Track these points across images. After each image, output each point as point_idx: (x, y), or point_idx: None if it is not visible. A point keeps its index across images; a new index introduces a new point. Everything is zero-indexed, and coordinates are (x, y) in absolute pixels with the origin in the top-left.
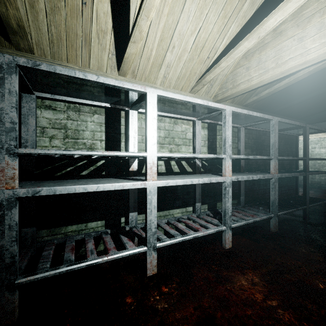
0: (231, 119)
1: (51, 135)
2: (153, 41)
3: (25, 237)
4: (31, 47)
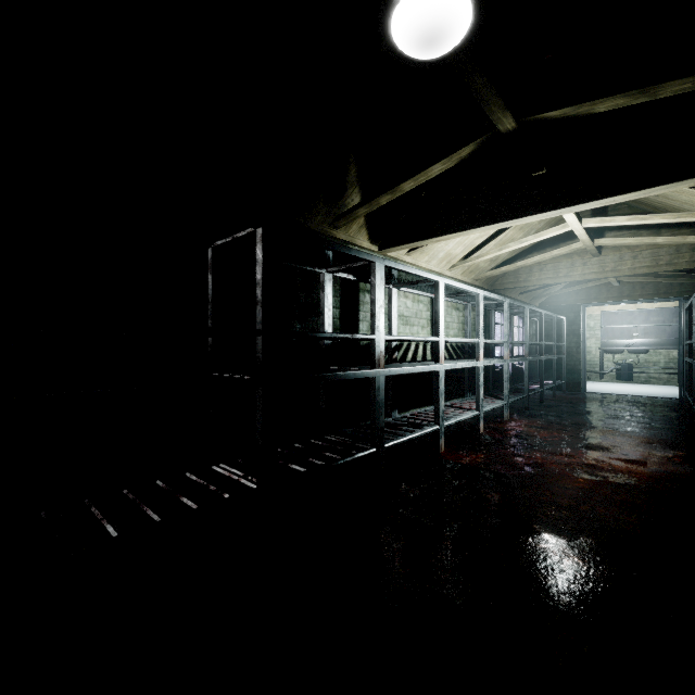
0: None
1: None
2: None
3: None
4: None
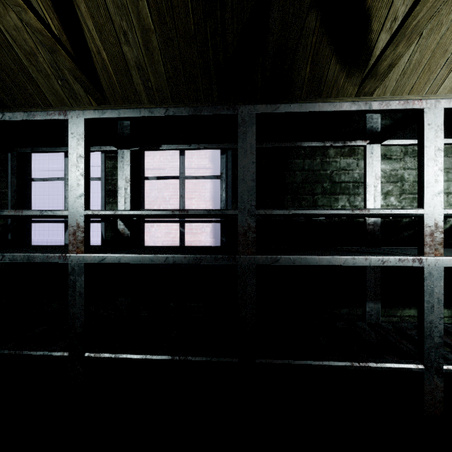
0: None
1: (386, 191)
2: None
3: (370, 313)
4: (377, 88)
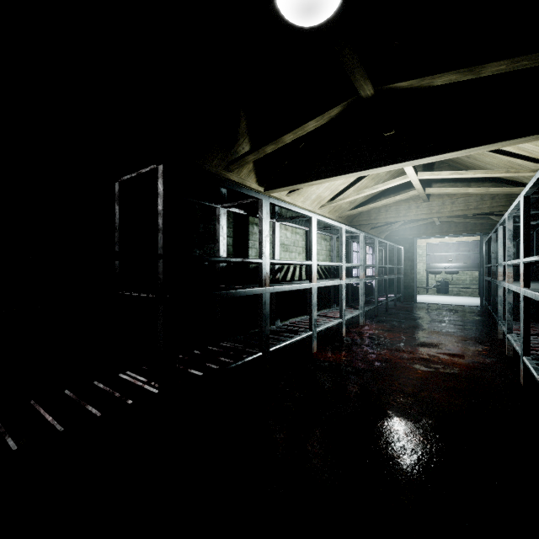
0: (522, 209)
1: None
2: (538, 149)
3: None
4: None
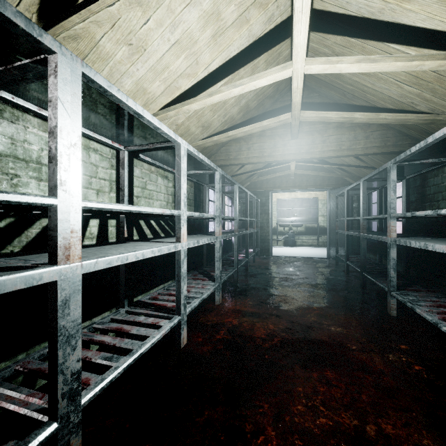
0: None
1: None
2: None
3: None
4: None
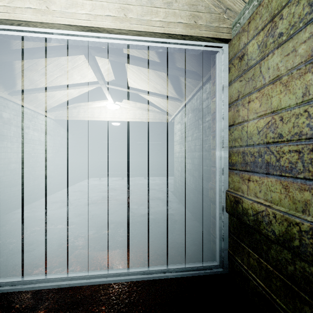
0: None
1: None
2: None
3: None
4: None
